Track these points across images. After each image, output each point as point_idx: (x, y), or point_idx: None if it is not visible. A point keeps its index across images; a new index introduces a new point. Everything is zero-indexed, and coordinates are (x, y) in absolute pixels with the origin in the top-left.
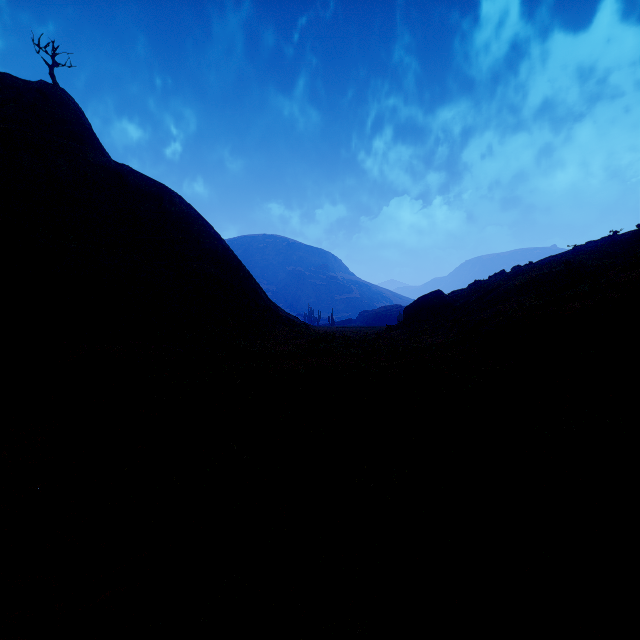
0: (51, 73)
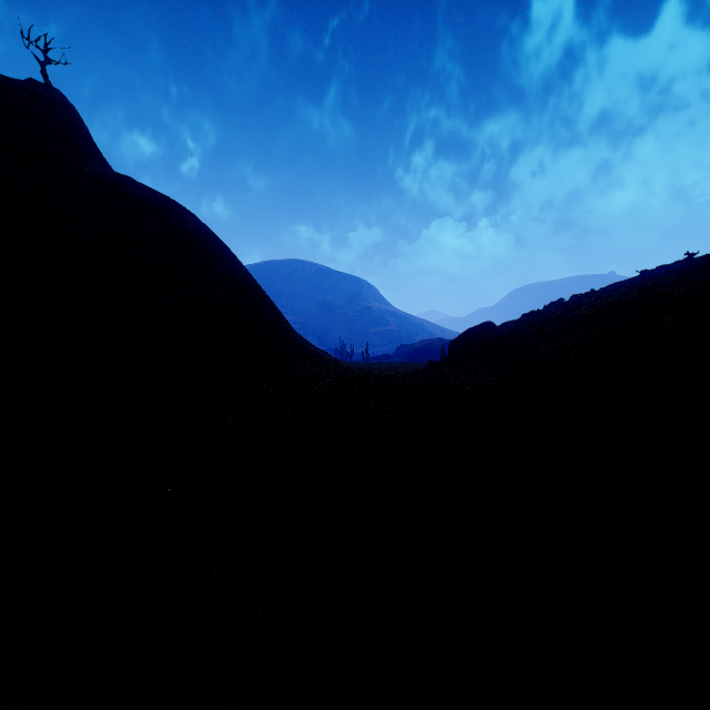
0: (43, 71)
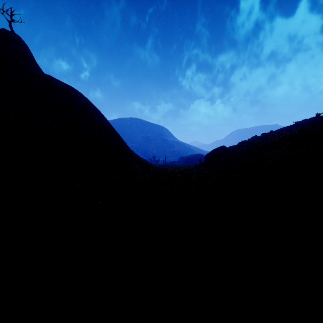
0: (10, 25)
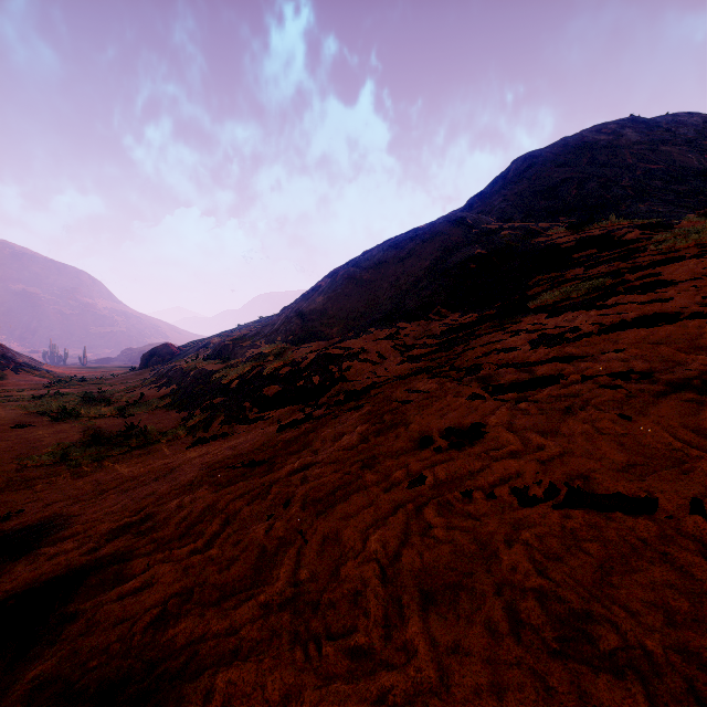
0: None
